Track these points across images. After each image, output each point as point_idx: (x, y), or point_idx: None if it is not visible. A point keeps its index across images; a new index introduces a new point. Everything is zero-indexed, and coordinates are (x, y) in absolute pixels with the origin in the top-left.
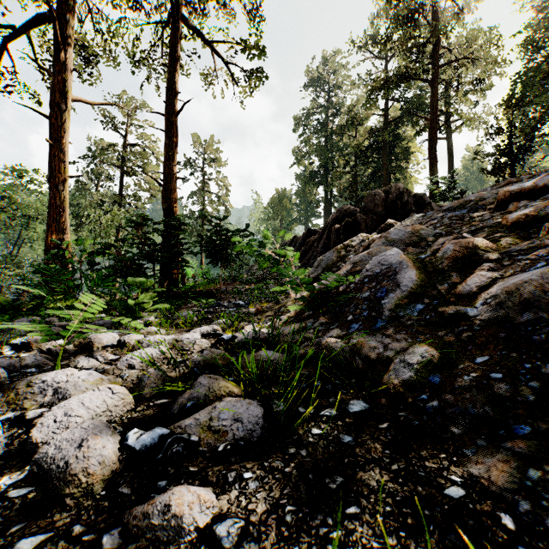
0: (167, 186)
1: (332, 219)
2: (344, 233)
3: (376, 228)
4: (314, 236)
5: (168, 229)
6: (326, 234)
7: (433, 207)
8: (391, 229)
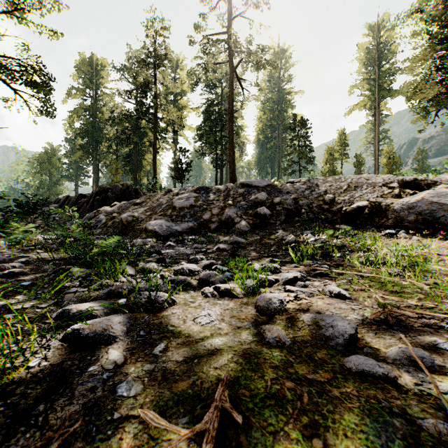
0: None
1: (96, 191)
2: (102, 201)
3: (117, 201)
4: (84, 199)
5: None
6: (92, 200)
7: (141, 194)
8: (114, 206)
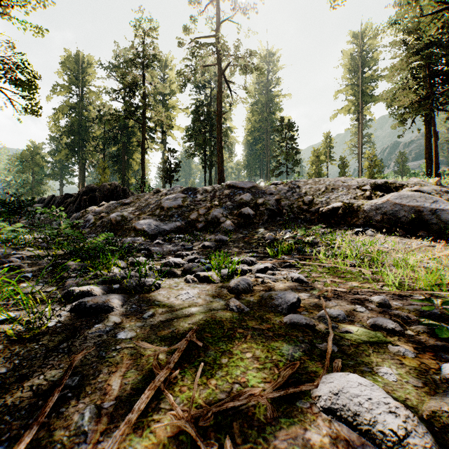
0: None
1: (83, 191)
2: (89, 201)
3: (105, 201)
4: (70, 198)
5: None
6: (79, 199)
7: (130, 194)
8: (102, 206)
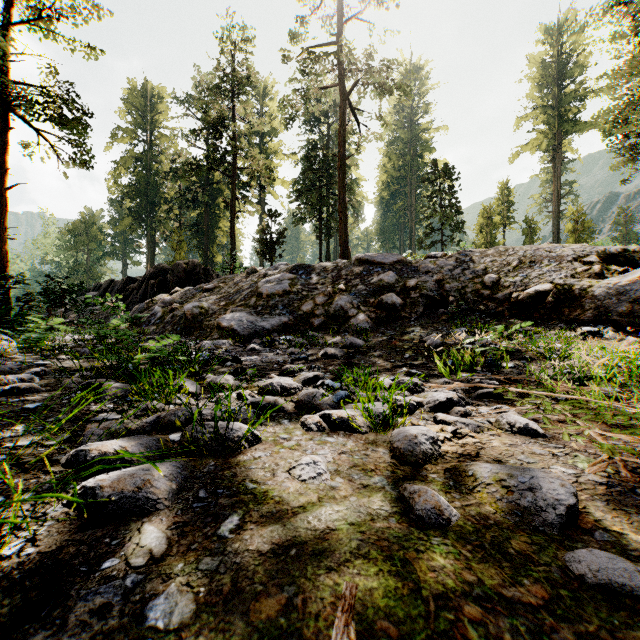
0: None
1: (150, 273)
2: (158, 287)
3: (179, 287)
4: (134, 284)
5: (2, 279)
6: (145, 285)
7: (214, 277)
8: (175, 294)
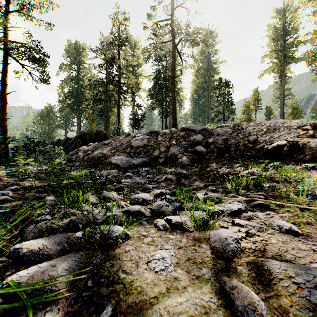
0: (3, 122)
1: (78, 135)
2: (82, 143)
3: (92, 142)
4: (70, 141)
5: (4, 139)
6: (75, 141)
7: (109, 137)
8: (89, 146)
